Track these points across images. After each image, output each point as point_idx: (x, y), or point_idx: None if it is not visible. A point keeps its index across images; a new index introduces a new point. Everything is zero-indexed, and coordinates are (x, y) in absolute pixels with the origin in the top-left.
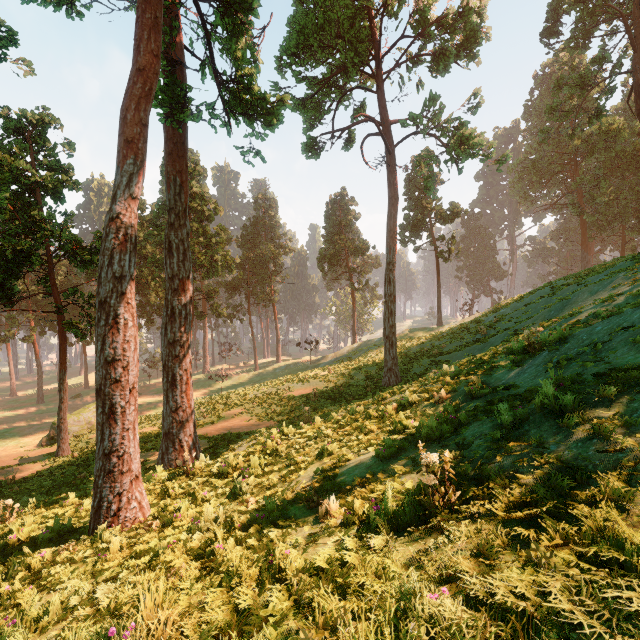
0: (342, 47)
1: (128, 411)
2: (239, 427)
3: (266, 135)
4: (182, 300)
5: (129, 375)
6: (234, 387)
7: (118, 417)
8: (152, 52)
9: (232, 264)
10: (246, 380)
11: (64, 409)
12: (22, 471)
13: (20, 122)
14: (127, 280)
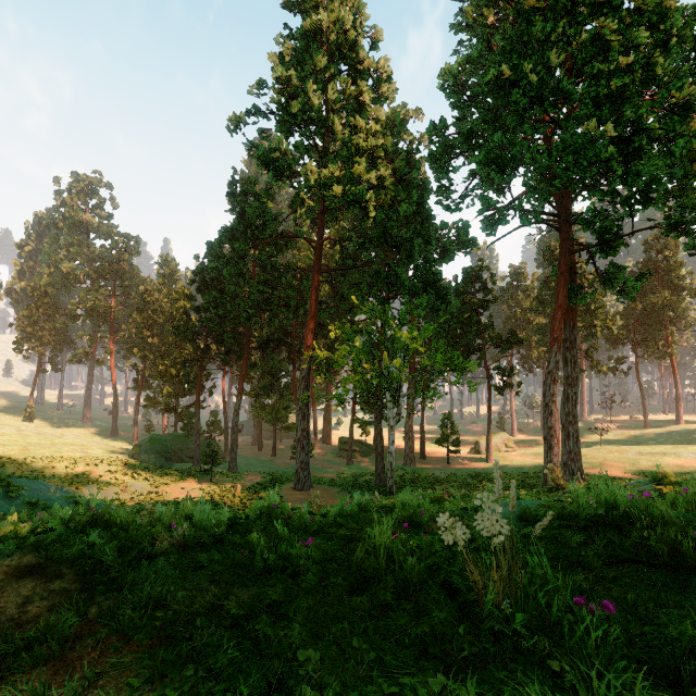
0: None
1: (556, 448)
2: (615, 475)
3: (632, 296)
4: (573, 390)
5: (556, 434)
6: (615, 442)
7: (553, 449)
8: (564, 296)
9: (612, 326)
10: (630, 437)
11: (490, 435)
12: (473, 465)
13: (470, 273)
14: (555, 396)
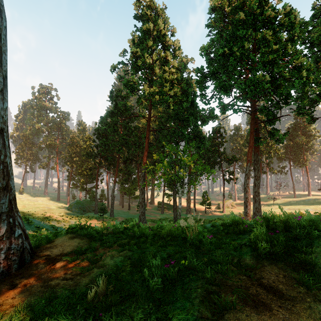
0: (317, 96)
1: (249, 206)
2: None
3: (281, 142)
4: (258, 182)
5: (249, 200)
6: (280, 204)
7: (247, 207)
8: (252, 142)
9: (279, 152)
10: (287, 202)
11: (224, 201)
12: (216, 214)
13: (215, 130)
14: (248, 184)
